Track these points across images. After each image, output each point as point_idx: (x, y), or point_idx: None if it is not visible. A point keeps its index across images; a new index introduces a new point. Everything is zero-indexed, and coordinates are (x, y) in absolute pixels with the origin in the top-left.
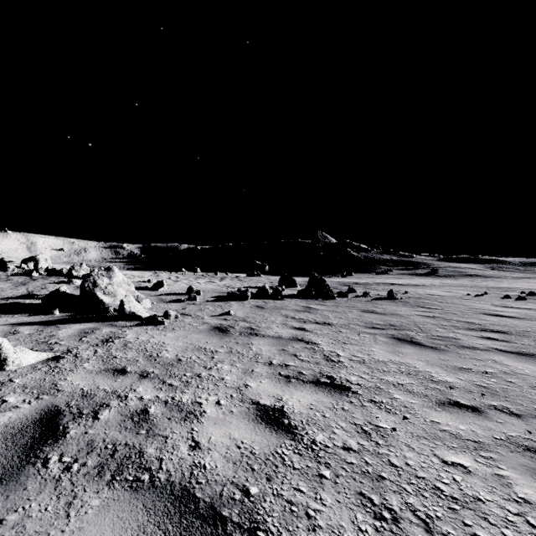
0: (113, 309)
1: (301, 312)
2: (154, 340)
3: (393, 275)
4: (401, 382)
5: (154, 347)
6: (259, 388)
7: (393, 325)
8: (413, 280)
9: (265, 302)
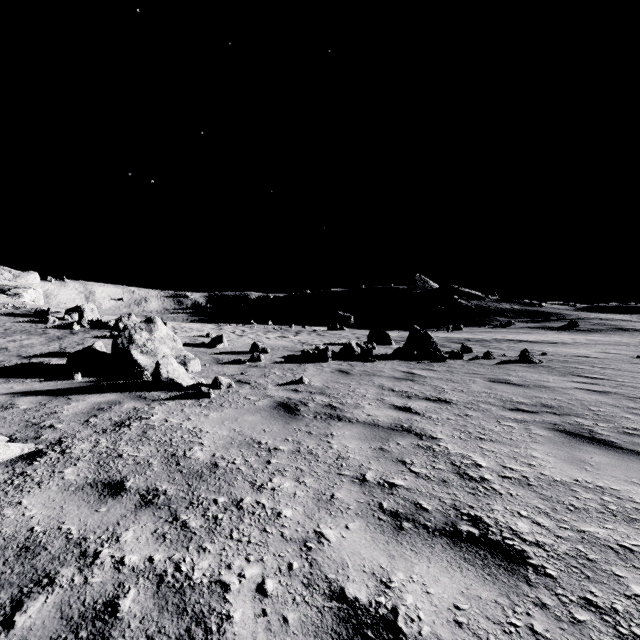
0: (150, 373)
1: (402, 381)
2: (188, 424)
3: (515, 328)
4: (626, 542)
5: (184, 439)
6: (343, 544)
7: (547, 405)
8: (546, 336)
9: (351, 365)
